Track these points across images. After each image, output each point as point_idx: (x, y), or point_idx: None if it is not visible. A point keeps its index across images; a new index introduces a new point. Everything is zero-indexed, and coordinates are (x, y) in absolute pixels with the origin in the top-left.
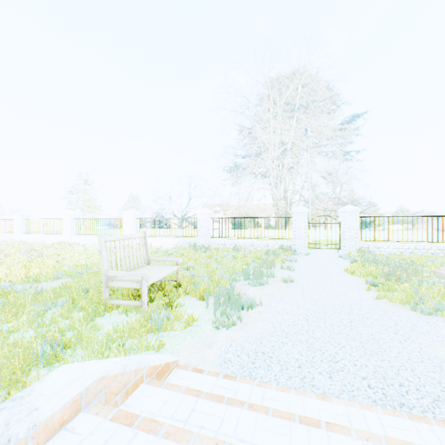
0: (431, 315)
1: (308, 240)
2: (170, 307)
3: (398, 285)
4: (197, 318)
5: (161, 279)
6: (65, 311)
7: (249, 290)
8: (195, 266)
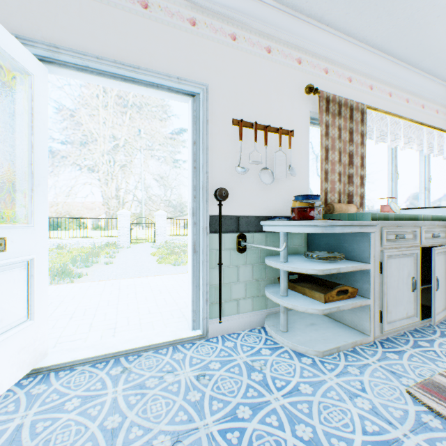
0: (179, 266)
1: (131, 236)
2: None
3: (173, 256)
4: None
5: None
6: None
7: (78, 271)
8: None
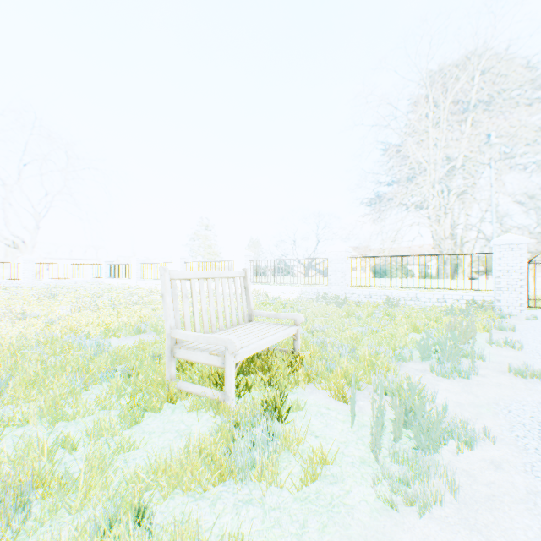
0: None
1: (526, 292)
2: (277, 410)
3: None
4: (332, 450)
5: (269, 348)
6: (113, 390)
7: (439, 386)
8: (325, 328)
